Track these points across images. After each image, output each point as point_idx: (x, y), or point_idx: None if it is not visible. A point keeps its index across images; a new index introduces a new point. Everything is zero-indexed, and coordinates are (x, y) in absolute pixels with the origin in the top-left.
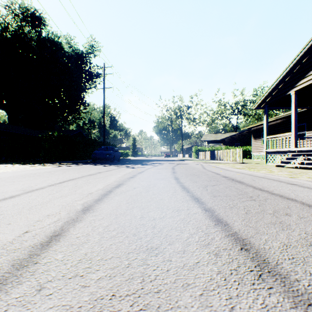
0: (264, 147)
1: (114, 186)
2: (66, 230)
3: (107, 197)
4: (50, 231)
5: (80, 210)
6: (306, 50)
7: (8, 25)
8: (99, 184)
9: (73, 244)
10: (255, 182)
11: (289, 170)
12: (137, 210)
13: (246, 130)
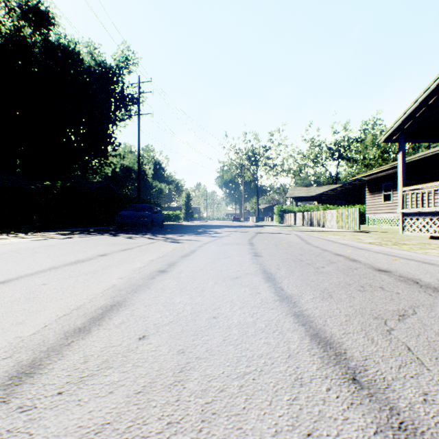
0: (398, 205)
1: (79, 324)
2: None
3: None
4: None
5: None
6: None
7: None
8: (52, 304)
9: None
10: None
11: None
12: None
13: (354, 182)
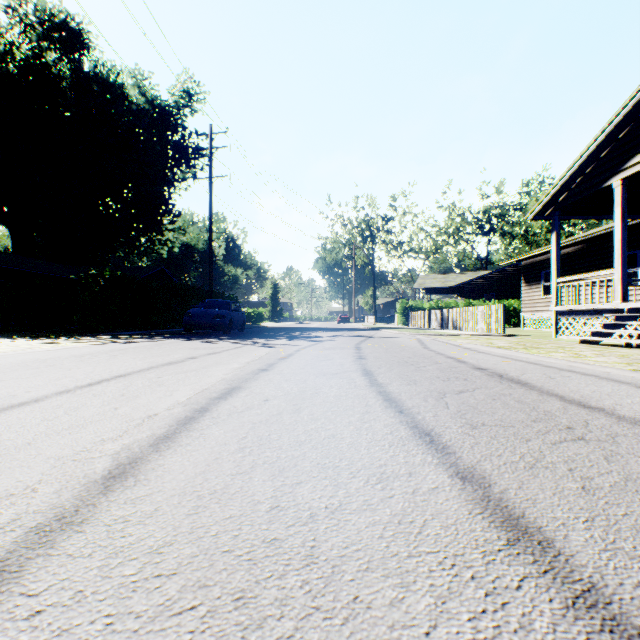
0: (552, 301)
1: (216, 396)
2: (11, 575)
3: (192, 428)
4: None
5: (97, 479)
6: None
7: (12, 48)
8: (183, 387)
9: None
10: (556, 382)
11: (619, 353)
12: (264, 479)
13: (509, 267)
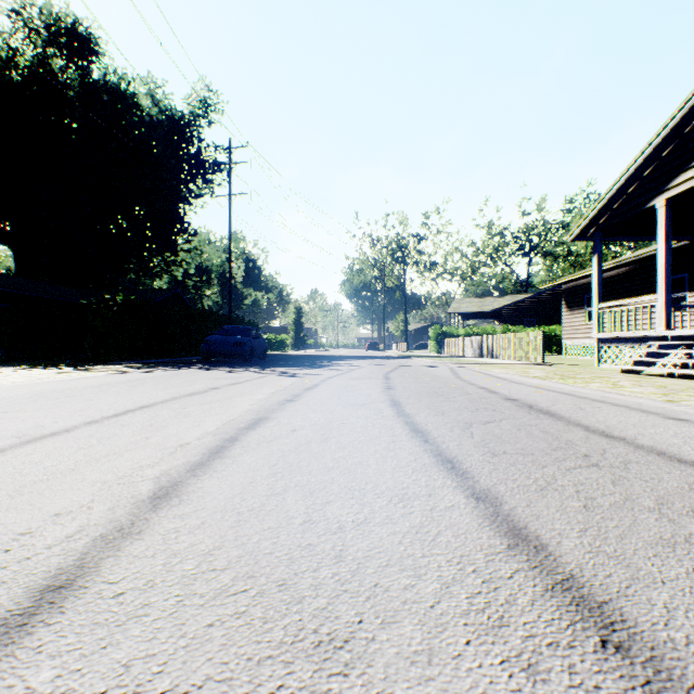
0: (593, 328)
1: (244, 426)
2: (91, 569)
3: (224, 456)
4: (46, 571)
5: (145, 499)
6: (693, 106)
7: (16, 54)
8: (210, 418)
9: (99, 623)
10: (585, 413)
11: (657, 383)
12: (297, 499)
13: (550, 291)
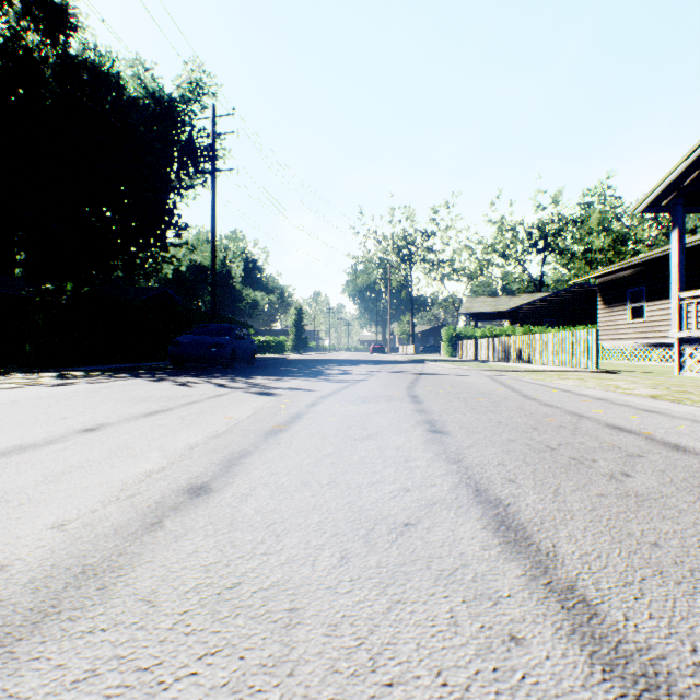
0: (672, 324)
1: None
2: None
3: None
4: None
5: None
6: None
7: None
8: None
9: None
10: None
11: None
12: None
13: (572, 288)
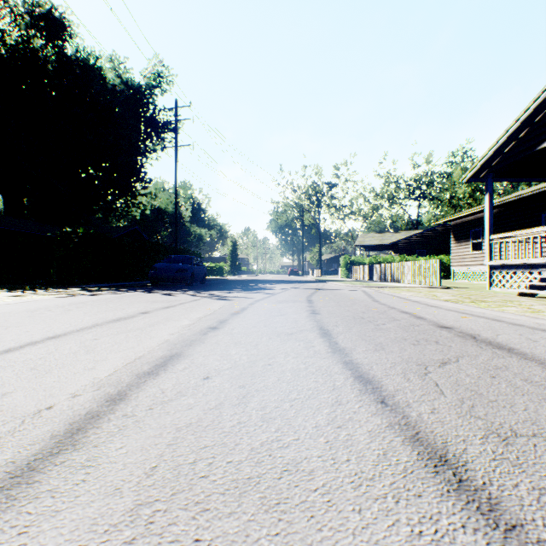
0: (486, 256)
1: (147, 369)
2: None
3: (81, 442)
4: None
5: None
6: None
7: (3, 35)
8: (113, 355)
9: None
10: (544, 347)
11: None
12: None
13: (438, 227)
